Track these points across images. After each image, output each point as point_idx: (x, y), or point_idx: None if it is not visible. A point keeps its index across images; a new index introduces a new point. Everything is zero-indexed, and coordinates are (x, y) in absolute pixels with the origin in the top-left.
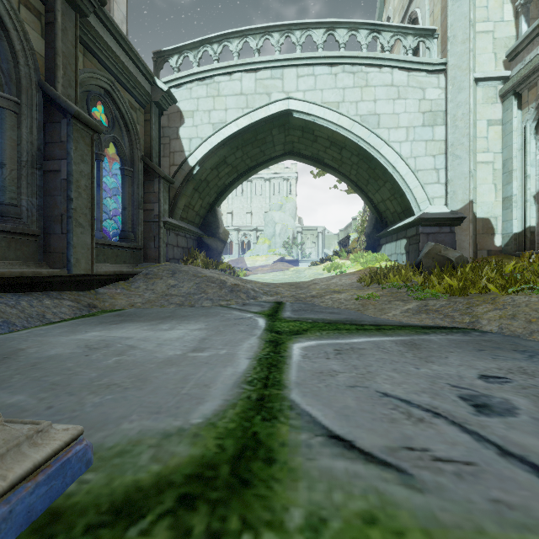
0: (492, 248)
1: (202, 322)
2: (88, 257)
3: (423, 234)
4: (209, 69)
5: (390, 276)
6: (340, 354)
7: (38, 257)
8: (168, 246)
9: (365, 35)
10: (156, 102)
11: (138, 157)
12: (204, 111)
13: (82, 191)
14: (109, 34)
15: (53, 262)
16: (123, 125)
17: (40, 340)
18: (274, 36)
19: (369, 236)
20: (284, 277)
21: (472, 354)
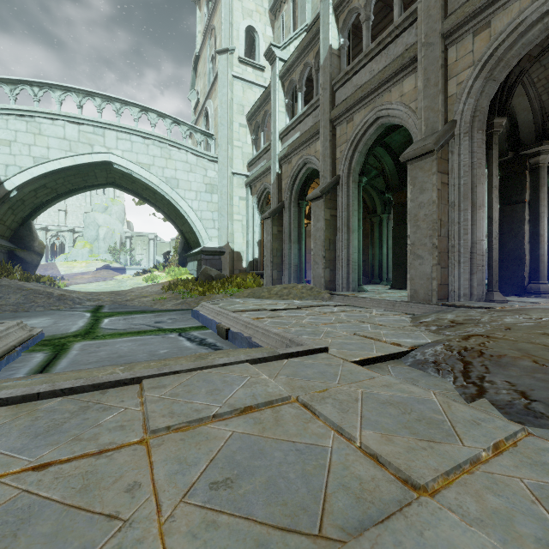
0: (241, 268)
1: (47, 317)
2: None
3: (204, 259)
4: (30, 110)
5: (180, 286)
6: (126, 319)
7: None
8: None
9: (170, 123)
10: None
11: None
12: (23, 144)
13: None
14: None
15: None
16: None
17: None
18: (96, 100)
19: (180, 255)
20: (107, 287)
21: (177, 315)
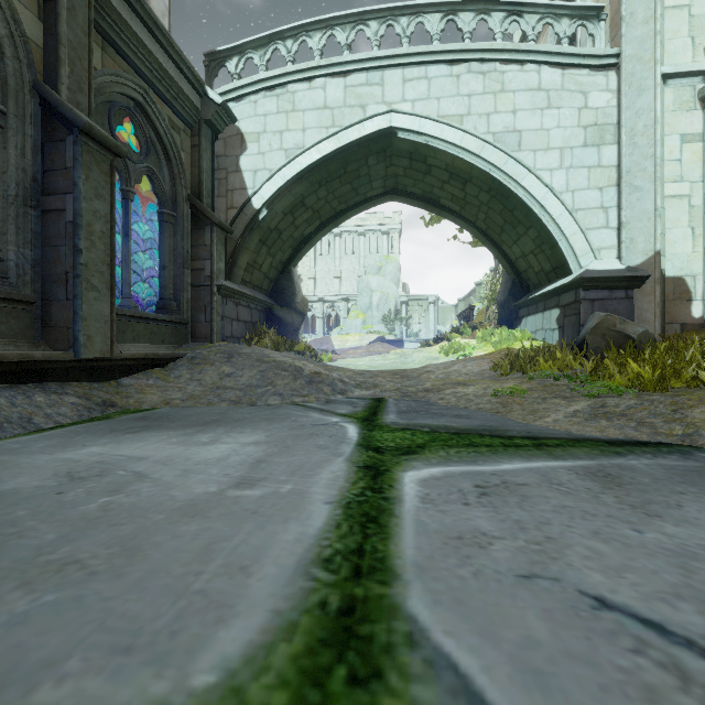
0: (688, 320)
1: (262, 430)
2: (106, 333)
3: (585, 301)
4: (280, 74)
5: (539, 361)
6: (487, 496)
7: (33, 333)
8: (225, 319)
9: (501, 20)
10: (207, 120)
11: (183, 196)
12: (273, 133)
13: (96, 239)
14: (139, 22)
15: (55, 340)
16: (161, 152)
17: (5, 461)
18: (370, 26)
19: (503, 305)
20: (384, 362)
21: None
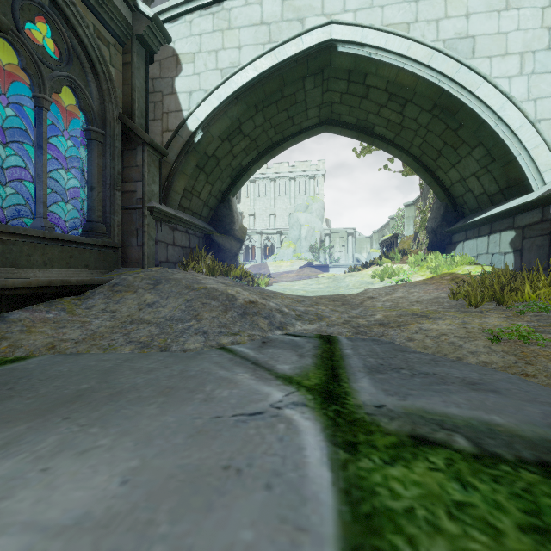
0: None
1: (132, 441)
2: None
3: None
4: None
5: (519, 290)
6: None
7: None
8: (159, 243)
9: None
10: (139, 36)
11: (113, 114)
12: (209, 52)
13: None
14: None
15: None
16: (88, 65)
17: None
18: None
19: (434, 231)
20: (318, 286)
21: None
